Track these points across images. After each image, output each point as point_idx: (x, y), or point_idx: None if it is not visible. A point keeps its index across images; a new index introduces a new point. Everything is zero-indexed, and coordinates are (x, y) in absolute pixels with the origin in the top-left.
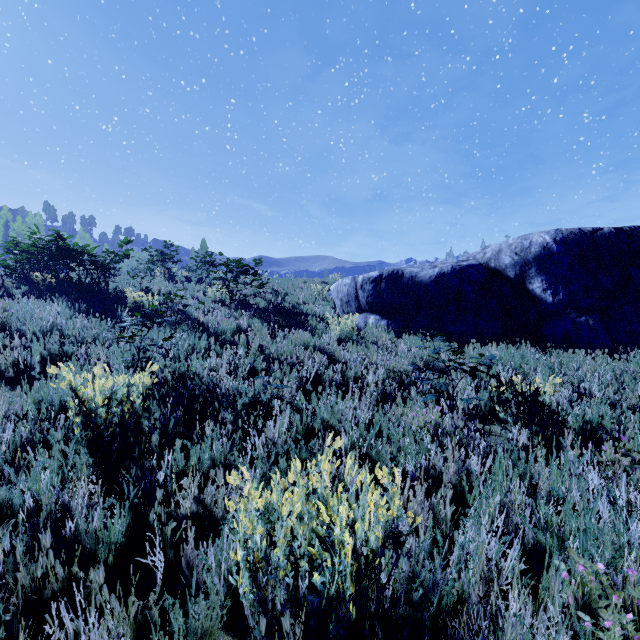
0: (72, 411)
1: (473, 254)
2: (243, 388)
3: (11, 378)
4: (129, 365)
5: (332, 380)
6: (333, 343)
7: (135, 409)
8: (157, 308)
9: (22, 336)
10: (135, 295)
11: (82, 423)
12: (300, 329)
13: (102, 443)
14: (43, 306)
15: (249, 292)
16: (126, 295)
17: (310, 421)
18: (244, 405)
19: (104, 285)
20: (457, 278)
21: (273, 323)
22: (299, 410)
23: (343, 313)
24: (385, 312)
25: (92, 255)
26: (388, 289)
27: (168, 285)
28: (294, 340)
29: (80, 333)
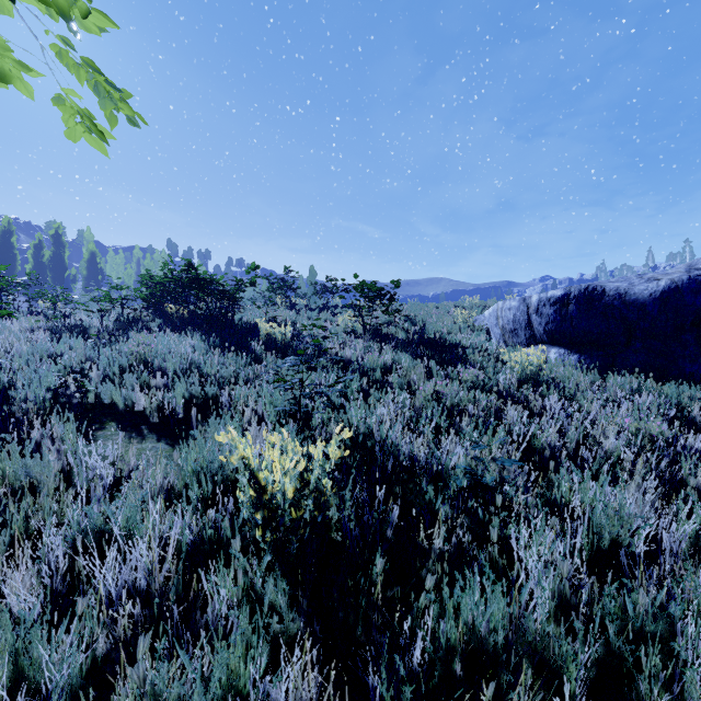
0: (244, 495)
1: (700, 260)
2: (459, 465)
3: (156, 424)
4: (281, 414)
5: (554, 447)
6: (515, 386)
7: (324, 496)
8: (290, 341)
9: (162, 373)
10: (268, 326)
11: (264, 521)
12: (470, 367)
13: (289, 551)
14: (178, 339)
15: (380, 320)
16: (254, 326)
17: (576, 527)
18: (459, 490)
19: (231, 316)
20: (699, 294)
21: (426, 359)
22: (556, 508)
23: (504, 345)
24: (573, 344)
25: (221, 284)
26: (580, 312)
27: (291, 314)
28: (466, 382)
29: (219, 371)
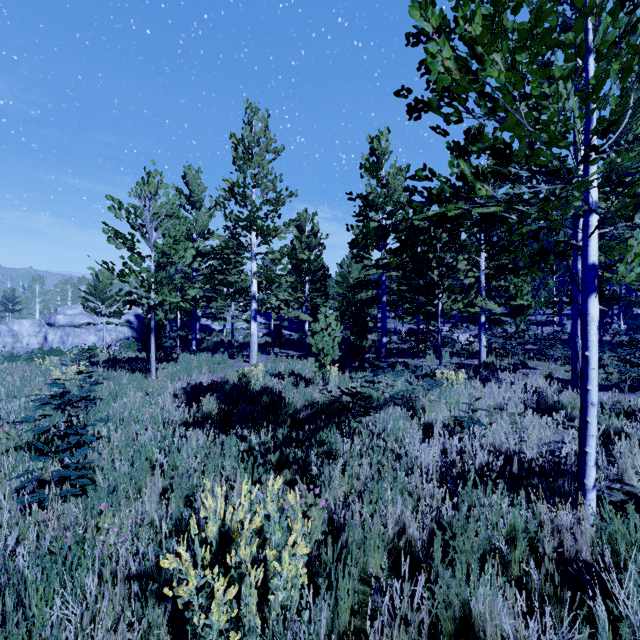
0: None
1: None
2: None
3: None
4: None
5: None
6: None
7: None
8: None
9: None
10: None
11: None
12: None
13: None
14: None
15: None
16: None
17: None
18: None
19: None
20: None
21: None
22: None
23: None
24: None
25: None
26: None
27: None
28: None
29: None
